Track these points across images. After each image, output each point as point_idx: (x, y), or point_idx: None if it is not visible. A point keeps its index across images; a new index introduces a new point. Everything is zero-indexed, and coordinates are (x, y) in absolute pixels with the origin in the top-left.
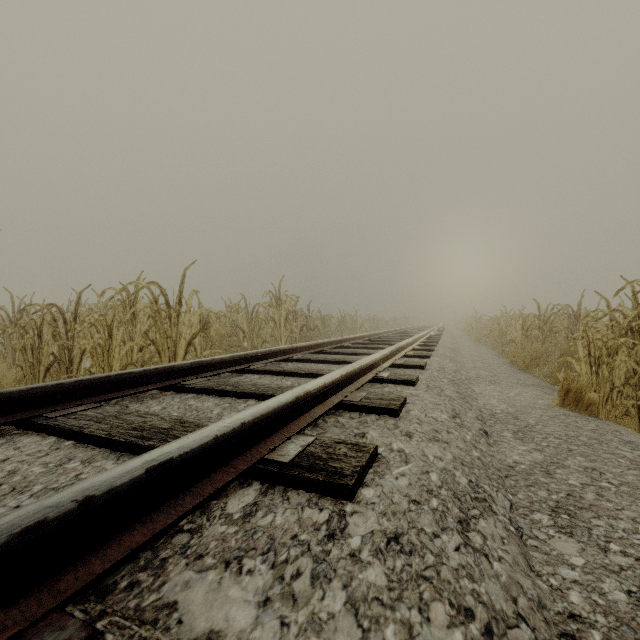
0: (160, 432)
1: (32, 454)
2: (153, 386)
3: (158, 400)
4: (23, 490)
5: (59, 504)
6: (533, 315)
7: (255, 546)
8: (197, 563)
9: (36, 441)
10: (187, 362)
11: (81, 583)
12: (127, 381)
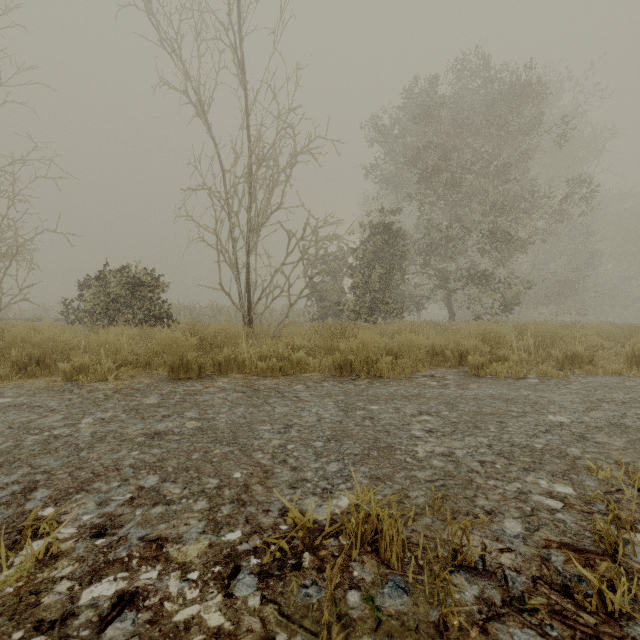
0: None
1: None
2: None
3: None
4: None
5: None
6: None
7: None
8: None
9: None
10: None
11: None
12: None
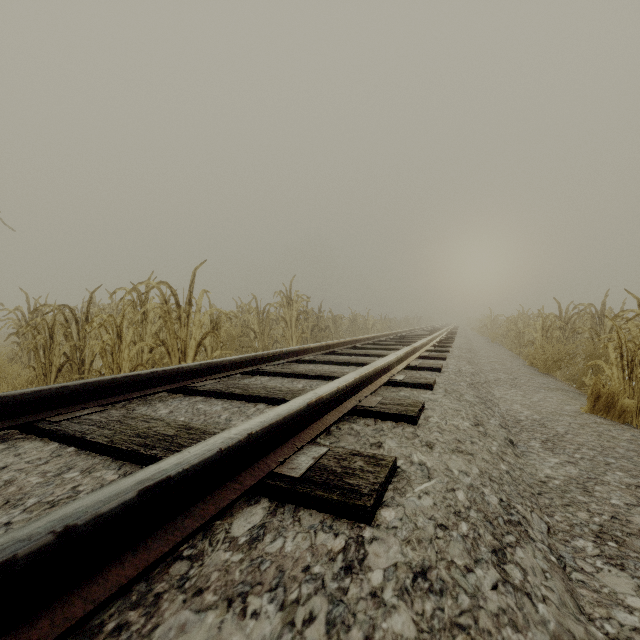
0: (164, 439)
1: (31, 462)
2: (161, 388)
3: (165, 403)
4: (16, 504)
5: (33, 537)
6: (554, 315)
7: (261, 580)
8: (195, 601)
9: (37, 447)
10: (196, 364)
11: (57, 631)
12: (134, 383)
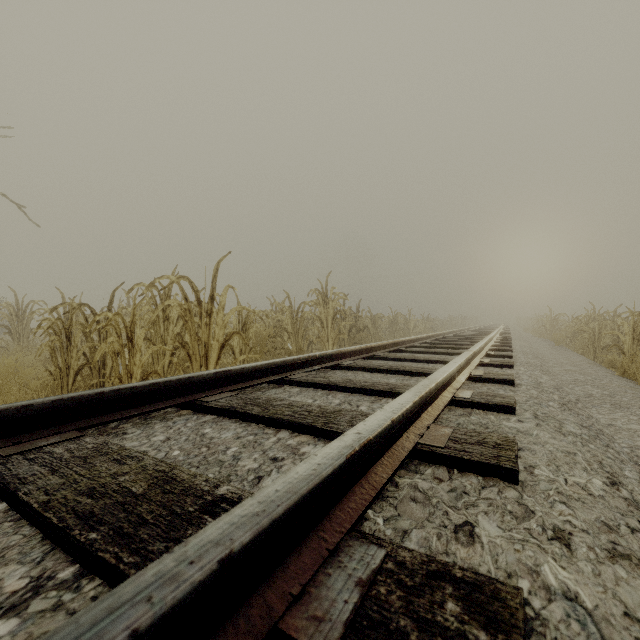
0: (123, 504)
1: None
2: (163, 404)
3: (165, 424)
4: None
5: None
6: None
7: None
8: None
9: None
10: (209, 372)
11: None
12: (128, 398)
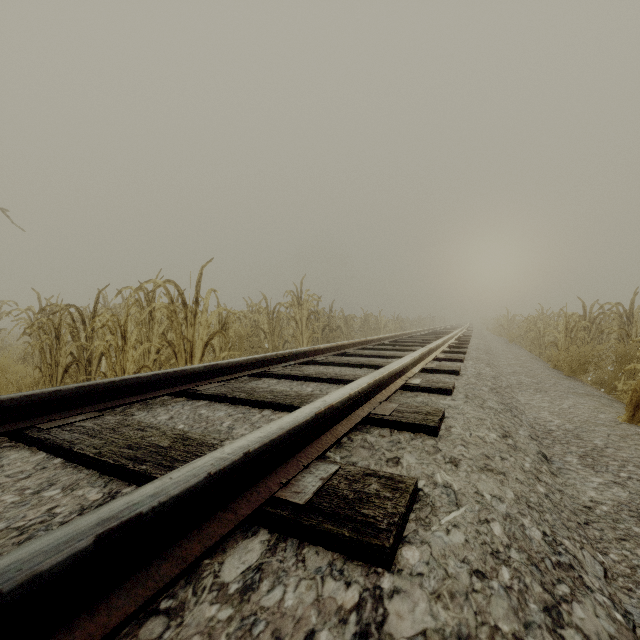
0: (157, 452)
1: (11, 476)
2: (162, 392)
3: (166, 408)
4: None
5: None
6: (577, 315)
7: None
8: None
9: (23, 457)
10: (200, 366)
11: None
12: (134, 387)
